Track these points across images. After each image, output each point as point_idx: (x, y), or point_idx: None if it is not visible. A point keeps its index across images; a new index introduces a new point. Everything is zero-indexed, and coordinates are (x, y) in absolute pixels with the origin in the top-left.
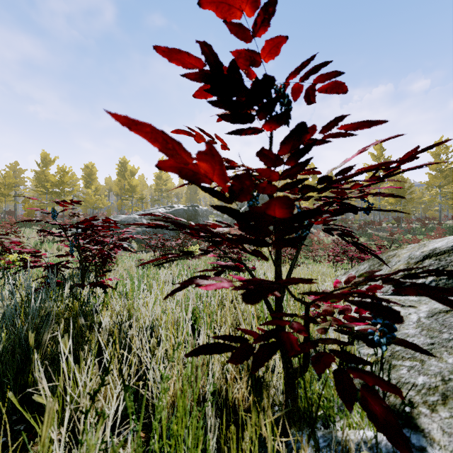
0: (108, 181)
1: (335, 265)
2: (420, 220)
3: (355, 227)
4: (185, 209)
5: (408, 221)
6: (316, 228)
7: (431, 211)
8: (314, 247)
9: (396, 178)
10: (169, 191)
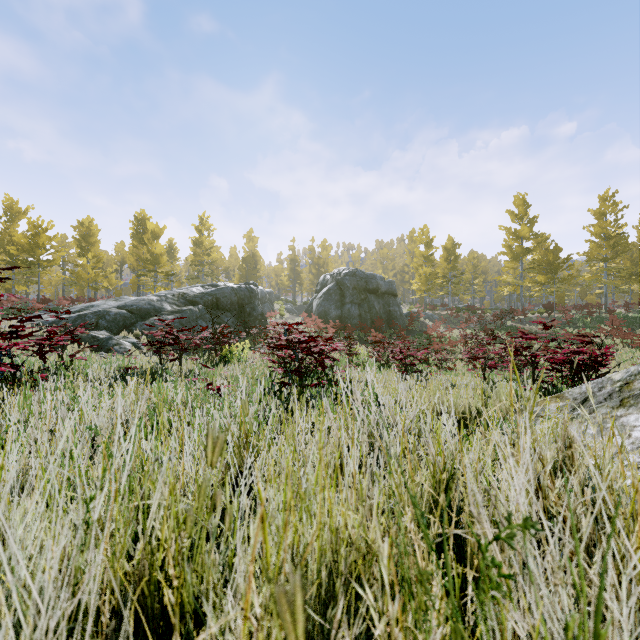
0: (120, 249)
1: (483, 374)
2: (572, 309)
3: (487, 318)
4: (235, 287)
5: (563, 309)
6: (432, 320)
7: (591, 296)
8: (435, 346)
9: (544, 248)
10: (215, 265)
